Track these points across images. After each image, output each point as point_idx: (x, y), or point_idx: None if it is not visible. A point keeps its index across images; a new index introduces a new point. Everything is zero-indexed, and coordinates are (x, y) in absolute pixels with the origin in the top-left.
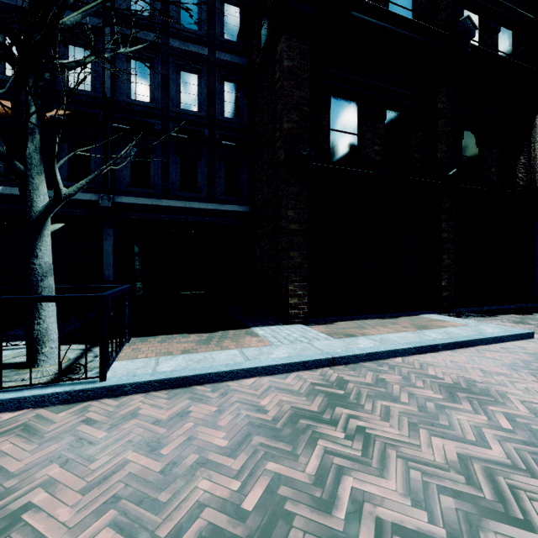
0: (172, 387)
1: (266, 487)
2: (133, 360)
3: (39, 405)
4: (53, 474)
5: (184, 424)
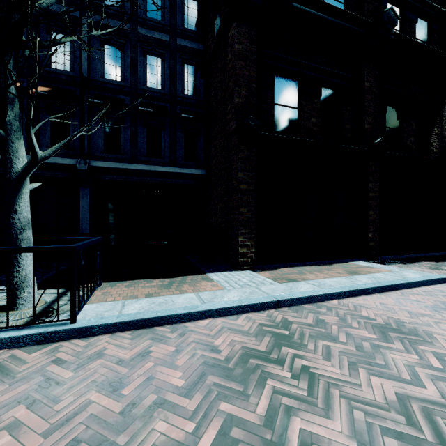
0: (136, 328)
1: (219, 428)
2: (102, 303)
3: (15, 346)
4: (19, 416)
5: (145, 364)
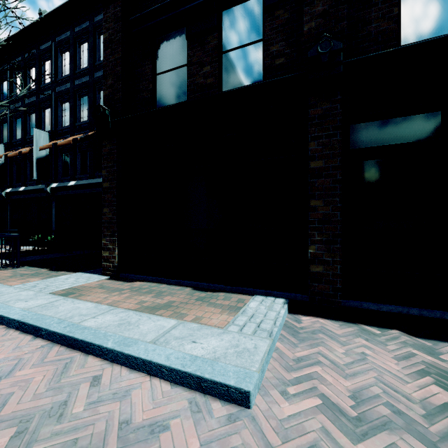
0: None
1: None
2: None
3: None
4: None
5: None
